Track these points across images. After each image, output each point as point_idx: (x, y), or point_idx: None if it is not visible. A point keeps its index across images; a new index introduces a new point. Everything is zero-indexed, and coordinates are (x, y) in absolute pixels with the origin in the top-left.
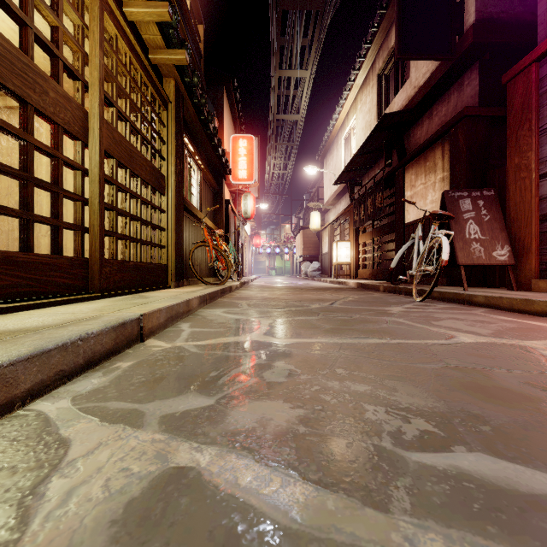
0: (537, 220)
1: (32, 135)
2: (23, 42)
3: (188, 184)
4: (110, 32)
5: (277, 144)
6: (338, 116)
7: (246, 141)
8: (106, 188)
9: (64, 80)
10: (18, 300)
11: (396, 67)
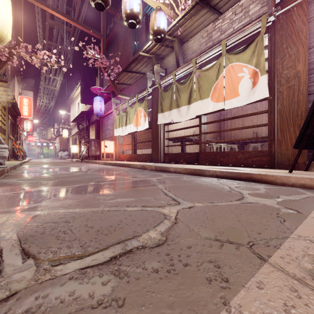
0: None
1: None
2: None
3: None
4: None
5: (44, 94)
6: (75, 94)
7: (28, 99)
8: None
9: None
10: None
11: None
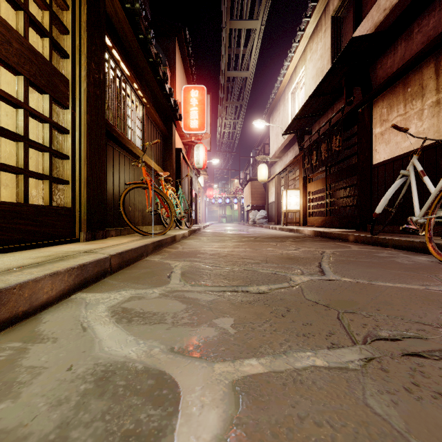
0: None
1: None
2: None
3: (122, 113)
4: None
5: (227, 102)
6: (286, 71)
7: (198, 91)
8: None
9: None
10: None
11: (355, 0)
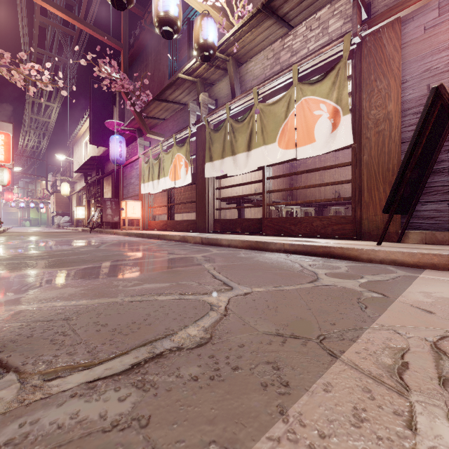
0: None
1: None
2: None
3: None
4: None
5: (31, 129)
6: (80, 129)
7: (4, 136)
8: None
9: None
10: None
11: None
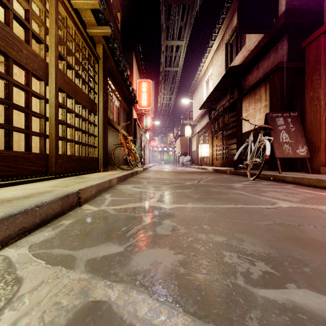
0: (324, 130)
1: (11, 77)
2: (6, 18)
3: (111, 109)
4: (62, 14)
5: (165, 85)
6: (202, 68)
7: (146, 83)
8: (60, 110)
9: (35, 45)
10: (2, 180)
11: (236, 38)
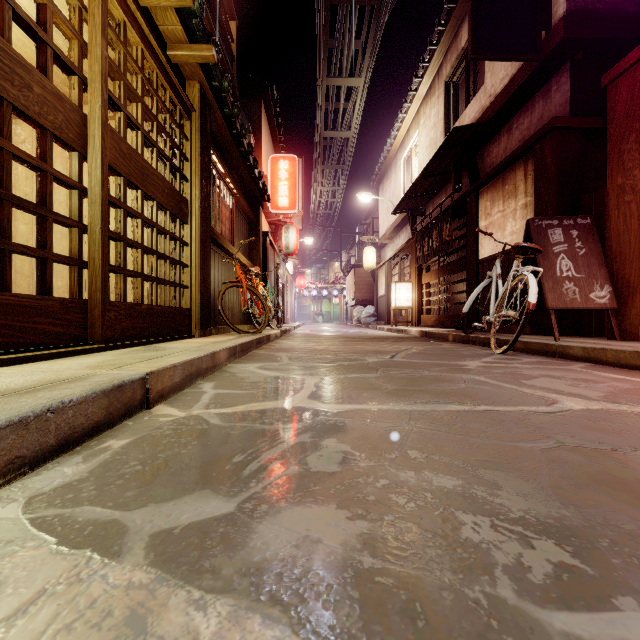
0: None
1: (9, 140)
2: None
3: (217, 211)
4: (117, 17)
5: (324, 166)
6: (397, 133)
7: (288, 162)
8: (111, 212)
9: (64, 83)
10: None
11: (467, 72)
